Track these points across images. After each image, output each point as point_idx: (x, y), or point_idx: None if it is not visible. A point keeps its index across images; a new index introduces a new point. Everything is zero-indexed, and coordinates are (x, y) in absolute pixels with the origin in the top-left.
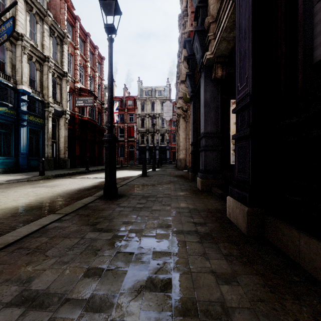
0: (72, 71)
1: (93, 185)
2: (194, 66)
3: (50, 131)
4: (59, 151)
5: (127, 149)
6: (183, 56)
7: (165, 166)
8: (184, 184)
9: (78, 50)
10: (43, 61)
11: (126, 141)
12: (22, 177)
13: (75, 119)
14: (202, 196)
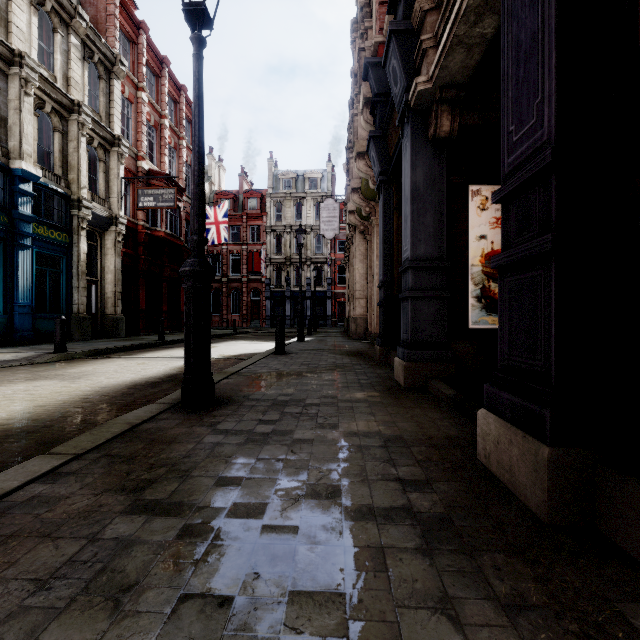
0: (131, 136)
1: (167, 375)
2: (388, 118)
3: (83, 258)
4: (103, 300)
5: (246, 297)
6: (362, 99)
7: (323, 332)
8: (366, 373)
9: (144, 92)
10: (69, 112)
11: (244, 281)
12: (15, 357)
13: (139, 234)
14: (409, 403)
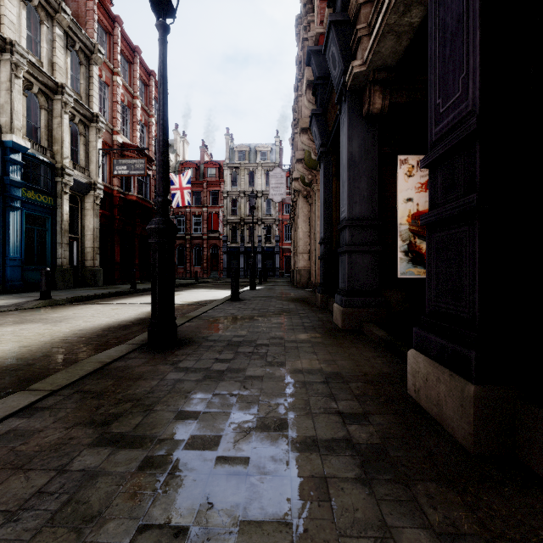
0: (108, 114)
1: (137, 319)
2: (327, 97)
3: (66, 218)
4: (84, 254)
5: (206, 251)
6: (305, 81)
7: (272, 282)
8: (309, 317)
9: (119, 76)
10: (54, 92)
11: (205, 238)
12: (6, 303)
13: (114, 198)
14: (346, 343)
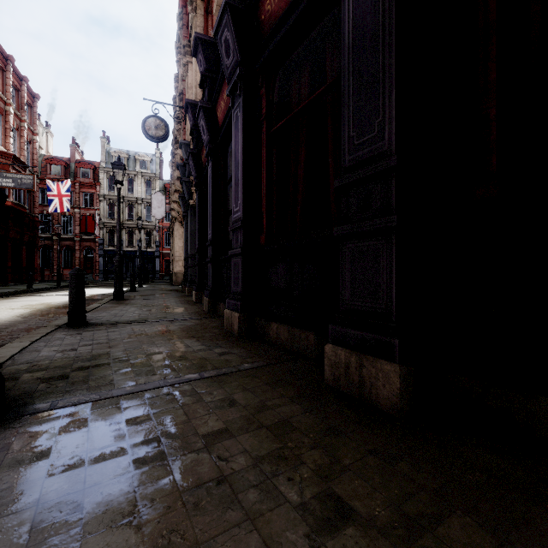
0: None
1: None
2: None
3: None
4: None
5: (79, 254)
6: (176, 176)
7: (154, 283)
8: (176, 294)
9: None
10: None
11: (77, 240)
12: None
13: None
14: (186, 297)
